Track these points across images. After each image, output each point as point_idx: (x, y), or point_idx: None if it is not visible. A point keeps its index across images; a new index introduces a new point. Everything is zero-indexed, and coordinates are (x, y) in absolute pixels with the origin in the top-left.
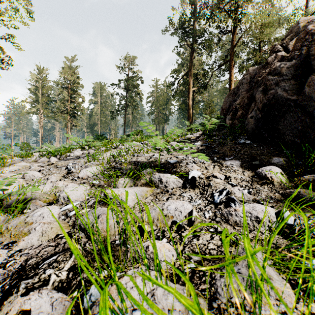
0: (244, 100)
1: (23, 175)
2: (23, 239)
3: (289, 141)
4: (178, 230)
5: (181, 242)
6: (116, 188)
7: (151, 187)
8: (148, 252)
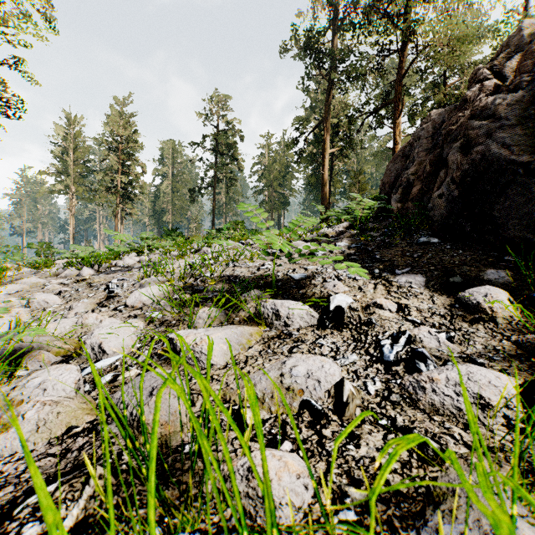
0: (425, 167)
1: (28, 302)
2: None
3: (515, 238)
4: (314, 421)
5: (323, 451)
6: (194, 327)
7: (259, 325)
8: (252, 483)
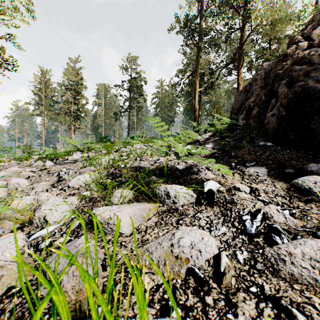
0: (261, 97)
1: (7, 184)
2: None
3: None
4: (198, 287)
5: (207, 319)
6: (111, 203)
7: (156, 202)
8: None
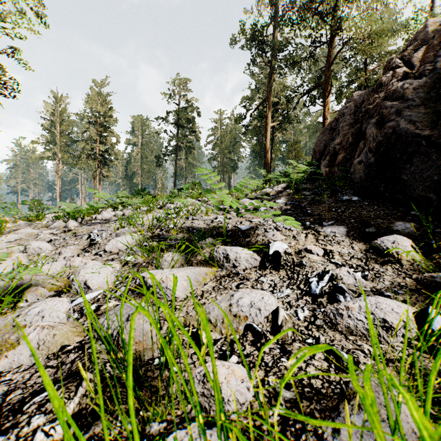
0: (348, 138)
1: (25, 248)
2: (7, 356)
3: (419, 197)
4: (256, 340)
5: (262, 363)
6: (160, 268)
7: (213, 267)
8: (207, 385)
